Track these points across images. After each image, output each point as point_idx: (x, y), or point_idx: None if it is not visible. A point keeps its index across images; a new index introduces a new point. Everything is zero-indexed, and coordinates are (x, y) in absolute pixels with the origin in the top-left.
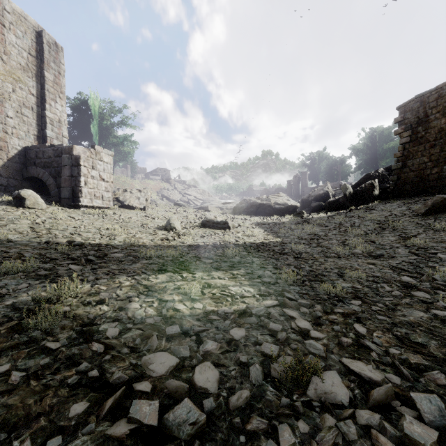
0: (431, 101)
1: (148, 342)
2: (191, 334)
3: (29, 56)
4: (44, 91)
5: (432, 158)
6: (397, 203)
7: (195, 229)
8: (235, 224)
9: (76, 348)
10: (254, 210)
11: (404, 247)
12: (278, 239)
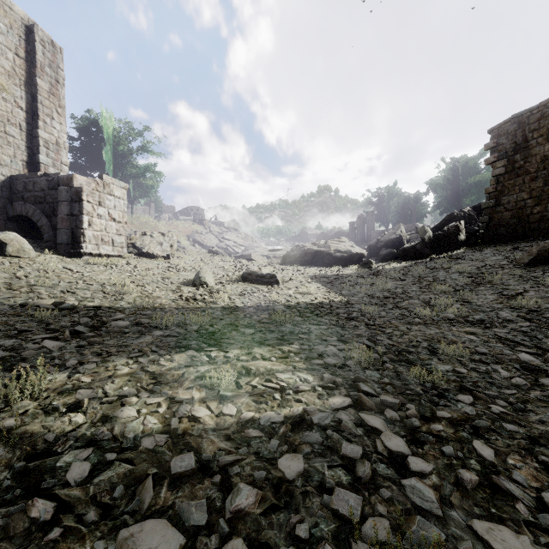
0: (532, 122)
1: (137, 492)
2: (214, 469)
3: (16, 57)
4: (36, 104)
5: (533, 194)
6: (490, 251)
7: (233, 284)
8: (286, 277)
9: (2, 511)
10: (309, 259)
11: (509, 308)
12: (342, 298)
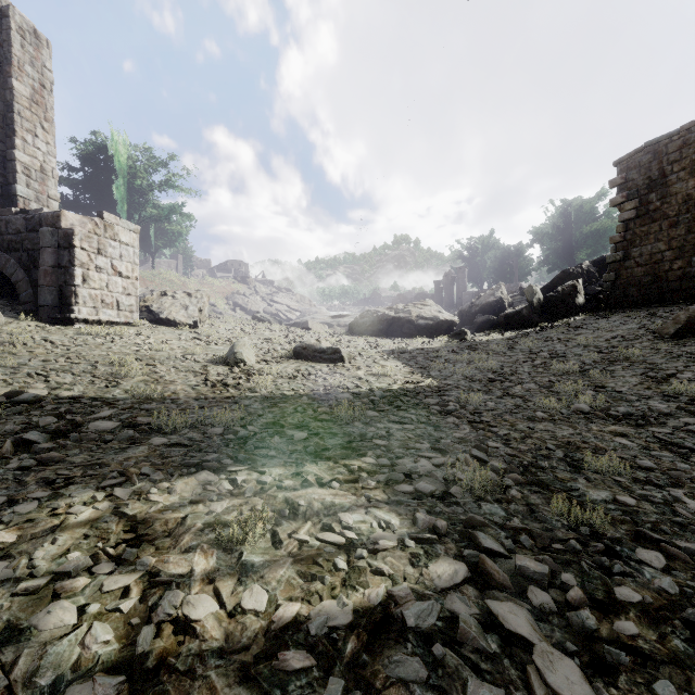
0: (672, 151)
1: None
2: None
3: None
4: (12, 115)
5: (673, 244)
6: (619, 318)
7: (281, 363)
8: (353, 352)
9: None
10: (384, 327)
11: (662, 396)
12: (431, 382)
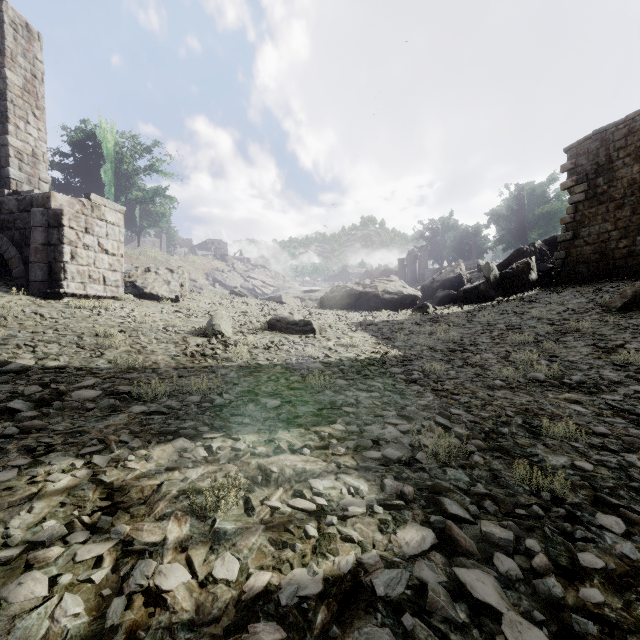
0: (618, 139)
1: None
2: None
3: None
4: (5, 103)
5: (619, 225)
6: (569, 292)
7: (256, 334)
8: (324, 324)
9: None
10: (352, 301)
11: (612, 366)
12: (397, 352)
